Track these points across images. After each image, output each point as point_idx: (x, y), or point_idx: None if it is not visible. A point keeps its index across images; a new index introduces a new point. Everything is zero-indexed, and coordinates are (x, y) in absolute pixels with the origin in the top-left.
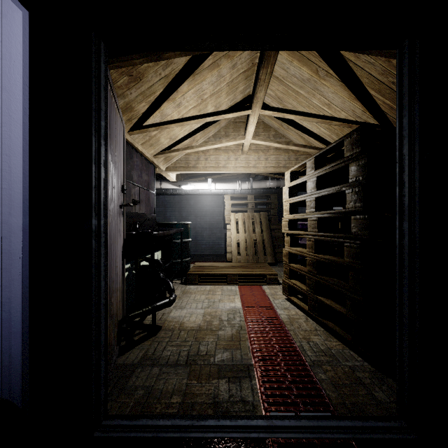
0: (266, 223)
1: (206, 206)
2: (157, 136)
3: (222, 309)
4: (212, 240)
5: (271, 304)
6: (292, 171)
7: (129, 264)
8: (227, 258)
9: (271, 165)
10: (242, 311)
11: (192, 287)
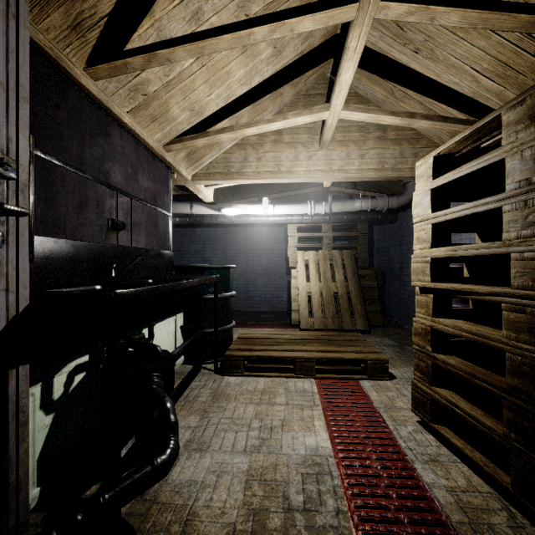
0: (352, 267)
1: (261, 243)
2: (163, 99)
3: (289, 458)
4: (269, 290)
5: (395, 443)
6: (438, 156)
7: (88, 354)
8: (292, 320)
9: (371, 166)
10: (335, 466)
11: (232, 381)
